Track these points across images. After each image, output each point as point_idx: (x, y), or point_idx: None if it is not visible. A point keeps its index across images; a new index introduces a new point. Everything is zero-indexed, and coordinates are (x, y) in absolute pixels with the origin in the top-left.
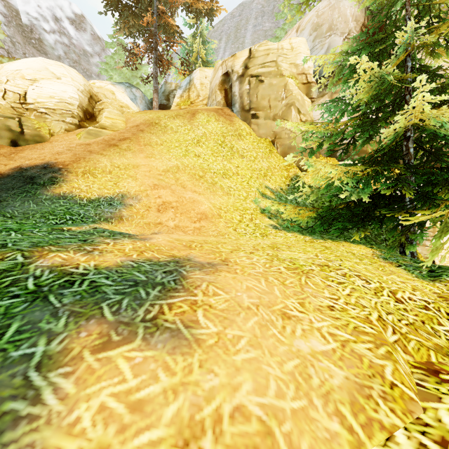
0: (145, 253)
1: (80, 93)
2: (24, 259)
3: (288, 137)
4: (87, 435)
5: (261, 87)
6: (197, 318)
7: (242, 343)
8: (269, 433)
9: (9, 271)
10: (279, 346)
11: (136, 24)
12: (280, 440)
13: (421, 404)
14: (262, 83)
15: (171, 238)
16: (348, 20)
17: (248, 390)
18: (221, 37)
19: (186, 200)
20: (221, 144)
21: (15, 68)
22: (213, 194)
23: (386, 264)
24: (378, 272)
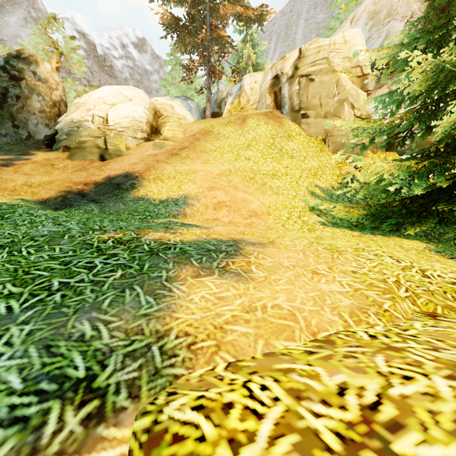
0: (211, 235)
1: (147, 111)
2: (136, 235)
3: (341, 134)
4: (198, 304)
5: (311, 86)
6: (251, 269)
7: (281, 282)
8: (293, 315)
9: (131, 241)
10: (307, 286)
11: (191, 41)
12: (300, 317)
13: (405, 321)
14: (312, 81)
15: (228, 228)
16: (410, 2)
17: (283, 300)
18: (271, 37)
19: (238, 200)
20: (270, 146)
21: (99, 96)
22: (263, 194)
23: (436, 256)
24: (419, 259)
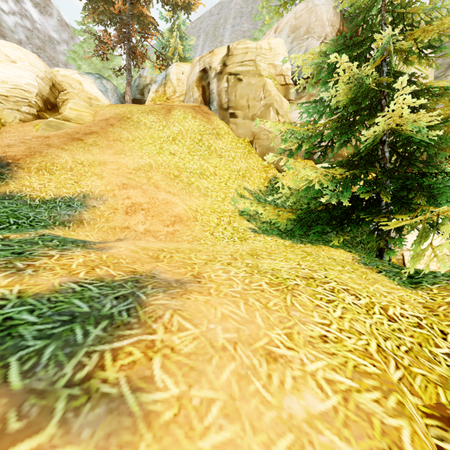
0: (97, 269)
1: (39, 80)
2: None
3: (267, 138)
4: None
5: (239, 86)
6: (152, 373)
7: (213, 413)
8: None
9: None
10: (265, 413)
11: (107, 10)
12: None
13: None
14: (240, 81)
15: (136, 247)
16: (324, 25)
17: None
18: (199, 34)
19: (159, 202)
20: (198, 142)
21: None
22: (189, 195)
23: (367, 271)
24: (363, 282)
